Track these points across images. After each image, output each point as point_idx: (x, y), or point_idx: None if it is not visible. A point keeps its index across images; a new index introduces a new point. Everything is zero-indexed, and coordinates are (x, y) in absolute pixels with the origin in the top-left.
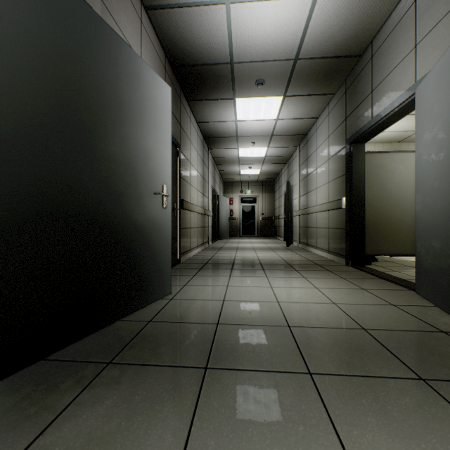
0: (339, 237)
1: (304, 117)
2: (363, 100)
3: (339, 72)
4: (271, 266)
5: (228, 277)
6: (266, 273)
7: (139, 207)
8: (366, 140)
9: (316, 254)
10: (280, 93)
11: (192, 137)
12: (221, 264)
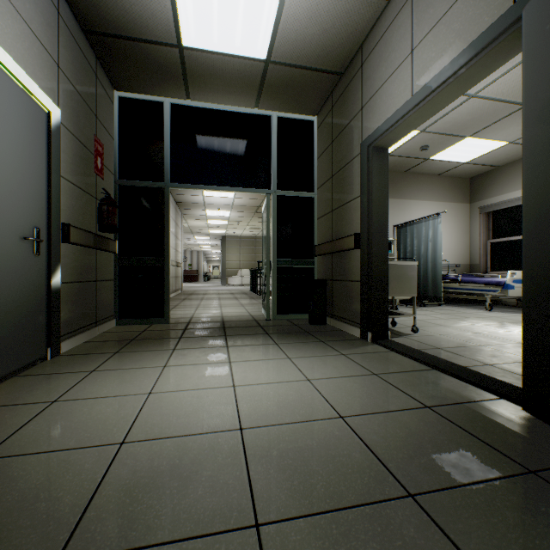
0: None
1: None
2: None
3: None
4: None
5: None
6: None
7: None
8: None
9: None
10: None
11: None
12: None
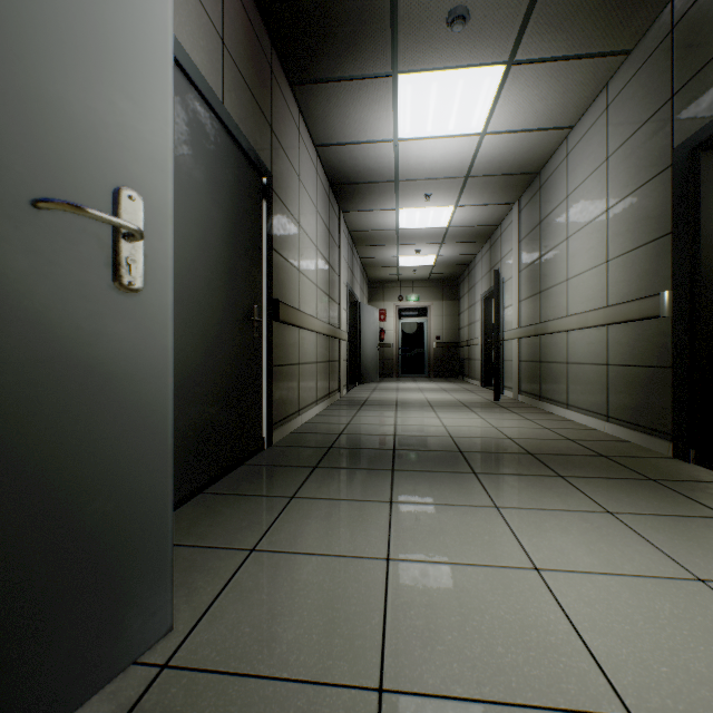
0: (648, 386)
1: (544, 125)
2: None
3: None
4: (487, 458)
5: (385, 507)
6: (486, 488)
7: None
8: None
9: (569, 421)
10: (501, 53)
11: (303, 172)
12: (364, 452)
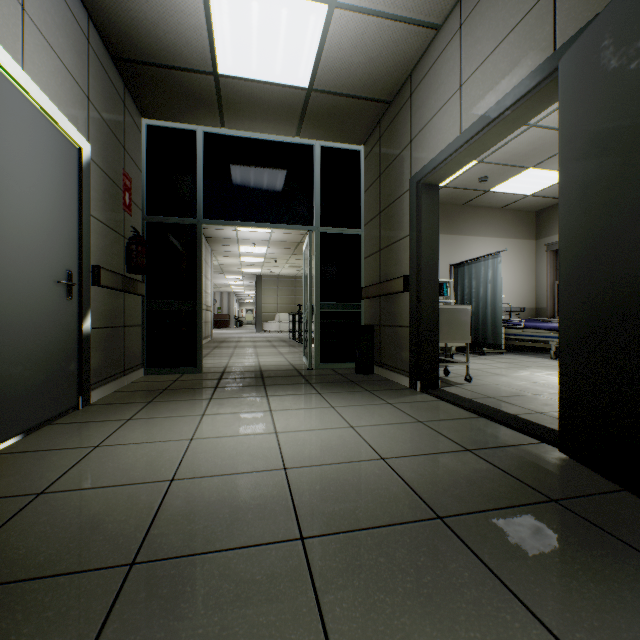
0: None
1: None
2: None
3: None
4: None
5: None
6: None
7: None
8: None
9: None
10: None
11: None
12: None
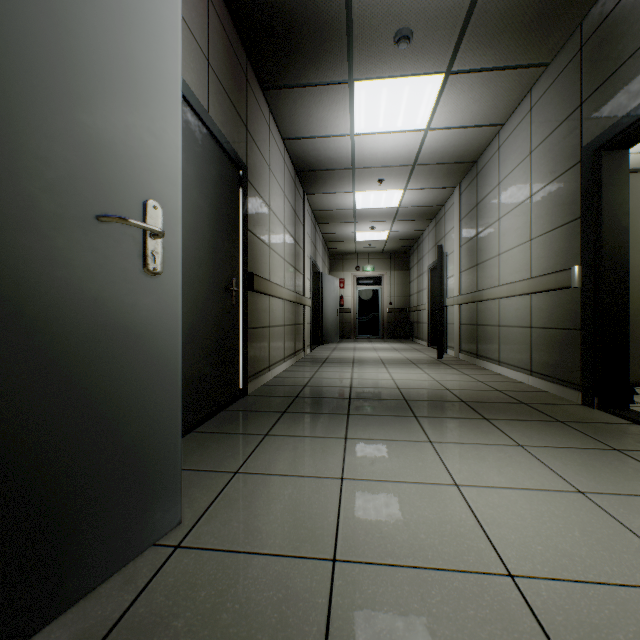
0: (562, 345)
1: (479, 122)
2: (639, 46)
3: (572, 2)
4: (427, 405)
5: (341, 441)
6: (424, 427)
7: (14, 260)
8: (637, 141)
9: (500, 376)
10: (440, 64)
11: (273, 162)
12: (325, 400)
